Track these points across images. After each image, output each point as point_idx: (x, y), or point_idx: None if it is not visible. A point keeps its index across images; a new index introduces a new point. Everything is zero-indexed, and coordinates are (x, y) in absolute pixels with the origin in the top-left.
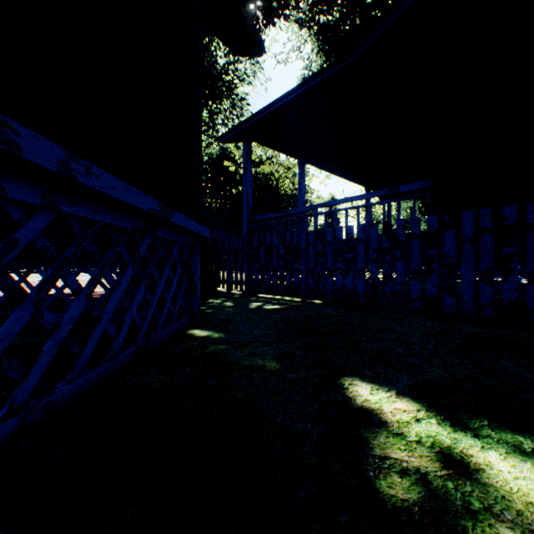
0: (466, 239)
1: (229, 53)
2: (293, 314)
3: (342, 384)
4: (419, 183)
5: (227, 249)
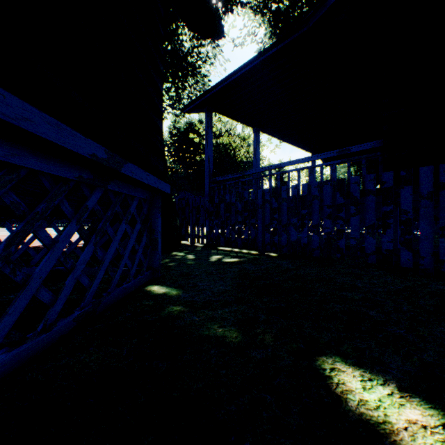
0: (425, 195)
1: (193, 38)
2: (251, 268)
3: (322, 369)
4: (369, 144)
5: (190, 206)
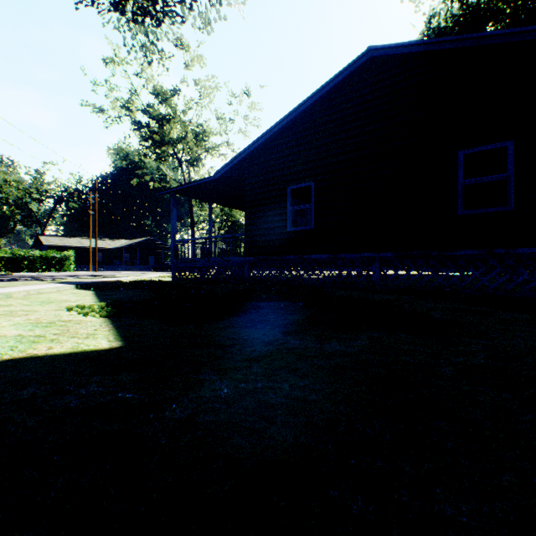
0: None
1: None
2: None
3: None
4: None
5: None
